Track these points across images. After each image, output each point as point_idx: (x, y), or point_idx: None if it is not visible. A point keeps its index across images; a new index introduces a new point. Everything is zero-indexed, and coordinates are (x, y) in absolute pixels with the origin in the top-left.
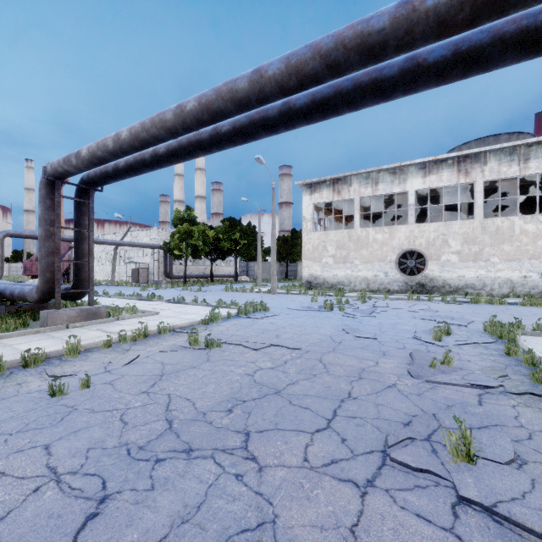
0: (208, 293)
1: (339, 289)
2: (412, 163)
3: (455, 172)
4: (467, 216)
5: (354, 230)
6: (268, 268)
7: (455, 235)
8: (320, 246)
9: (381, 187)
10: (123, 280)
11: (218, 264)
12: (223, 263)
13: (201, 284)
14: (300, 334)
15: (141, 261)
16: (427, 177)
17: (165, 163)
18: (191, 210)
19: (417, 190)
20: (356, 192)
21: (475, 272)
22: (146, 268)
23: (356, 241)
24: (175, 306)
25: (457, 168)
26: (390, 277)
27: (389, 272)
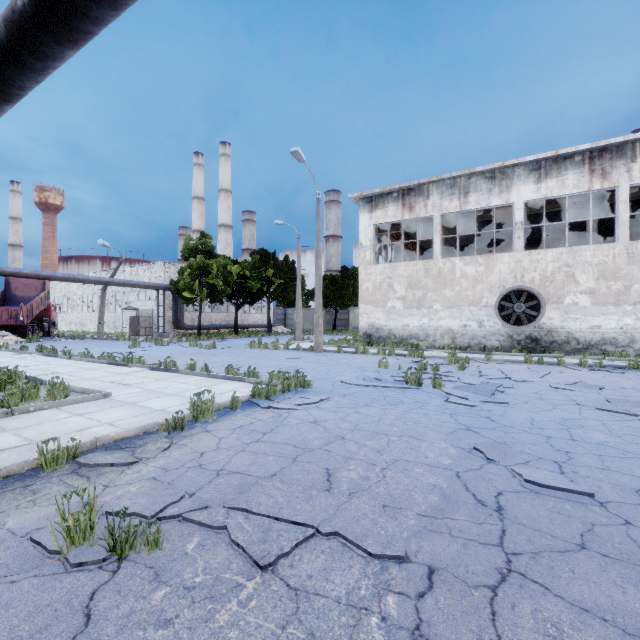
0: (224, 351)
1: (411, 345)
2: (520, 161)
3: (585, 173)
4: (596, 240)
5: (433, 261)
6: (312, 315)
7: (585, 265)
8: (384, 284)
9: (473, 199)
10: (119, 332)
11: (246, 311)
12: (253, 310)
13: (221, 337)
14: (382, 468)
15: (142, 306)
16: (542, 182)
17: (41, 39)
18: (208, 238)
19: (527, 201)
20: (437, 207)
21: (617, 320)
22: (148, 315)
23: (435, 277)
24: (156, 376)
25: (589, 168)
26: (487, 328)
27: (484, 320)
